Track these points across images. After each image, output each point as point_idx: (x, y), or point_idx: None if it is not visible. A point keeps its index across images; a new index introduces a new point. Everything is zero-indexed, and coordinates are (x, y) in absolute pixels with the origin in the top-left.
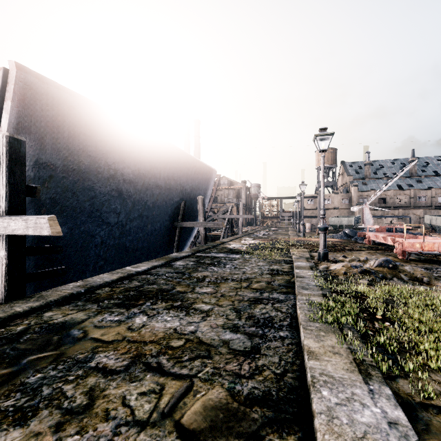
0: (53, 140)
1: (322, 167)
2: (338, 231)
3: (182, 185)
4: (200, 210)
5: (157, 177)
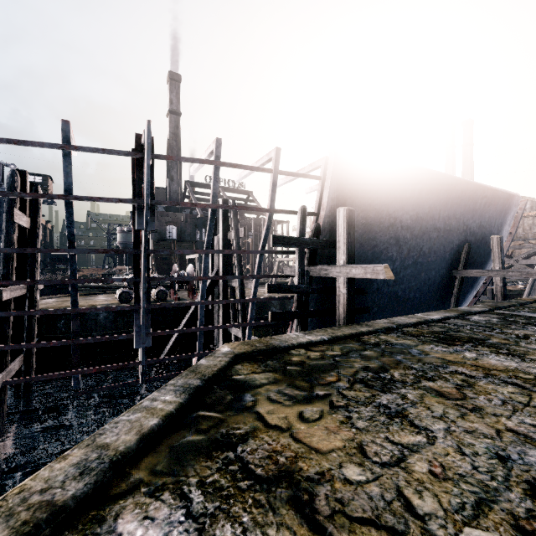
0: (351, 201)
1: None
2: None
3: (465, 223)
4: (494, 254)
5: (435, 218)
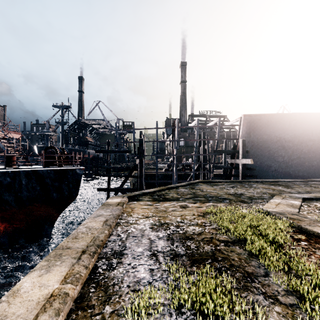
0: (253, 133)
1: None
2: None
3: None
4: None
5: (309, 135)
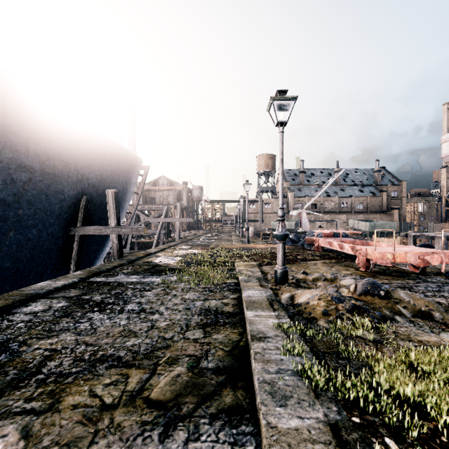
0: None
1: (280, 146)
2: None
3: (80, 171)
4: (110, 210)
5: (20, 151)
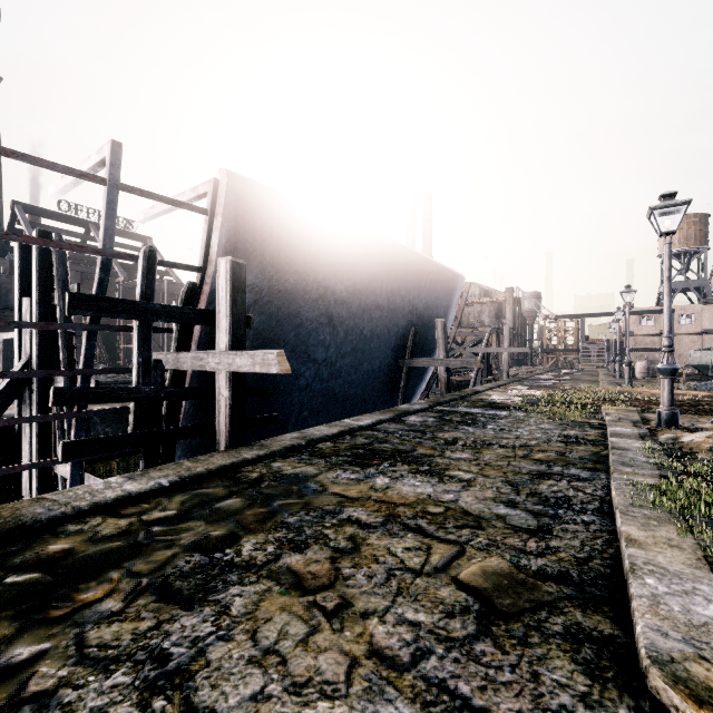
0: (259, 256)
1: (665, 262)
2: (710, 377)
3: (411, 302)
4: (439, 340)
5: (377, 293)
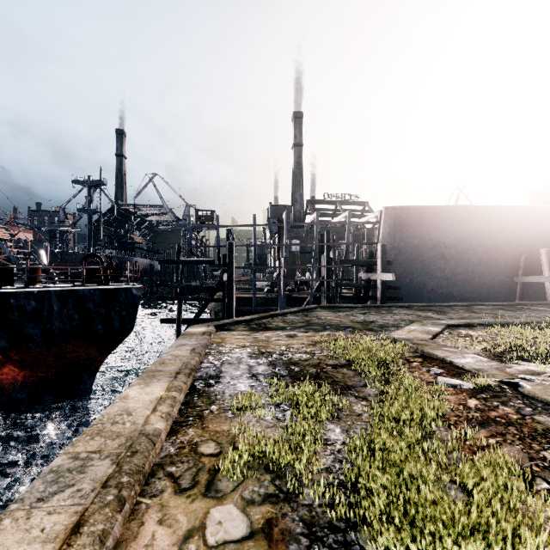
0: (399, 234)
1: None
2: None
3: (518, 239)
4: (543, 264)
5: (479, 238)
